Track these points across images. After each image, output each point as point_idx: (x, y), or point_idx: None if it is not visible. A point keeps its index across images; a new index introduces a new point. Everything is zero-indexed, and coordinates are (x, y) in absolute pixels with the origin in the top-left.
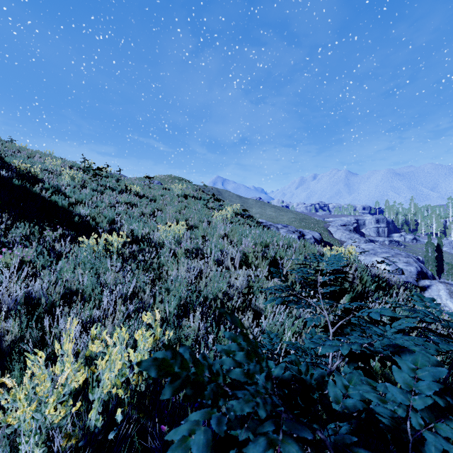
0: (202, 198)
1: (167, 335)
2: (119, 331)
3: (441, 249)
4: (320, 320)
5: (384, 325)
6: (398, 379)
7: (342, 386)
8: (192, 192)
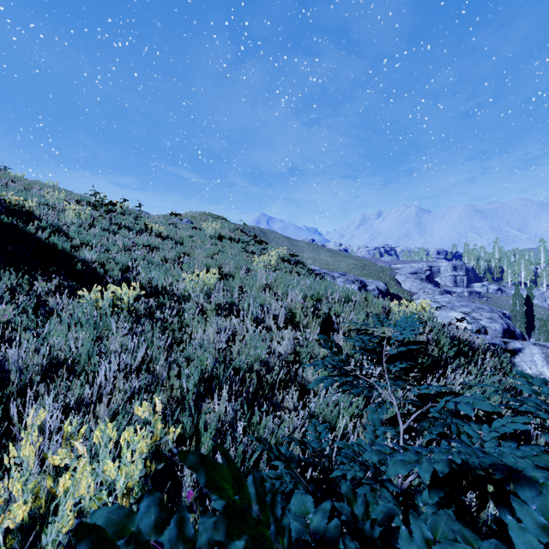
0: (241, 240)
1: (172, 431)
2: (104, 426)
3: (531, 302)
4: (387, 411)
5: (479, 422)
6: (519, 547)
7: (422, 541)
8: (229, 232)
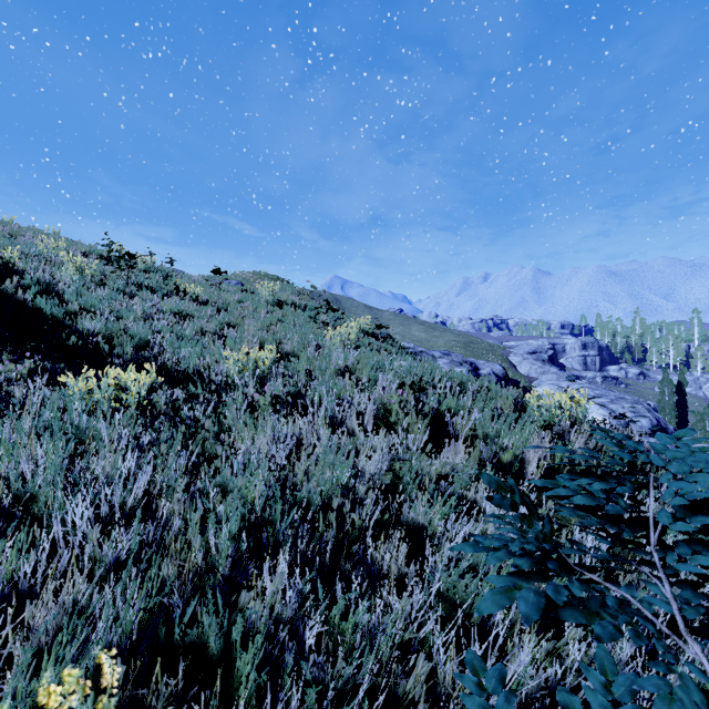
0: (308, 307)
1: None
2: None
3: (684, 390)
4: (703, 698)
5: None
6: None
7: None
8: (292, 297)
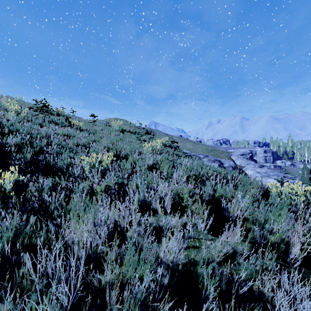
0: (137, 133)
1: None
2: None
3: None
4: None
5: None
6: None
7: None
8: (129, 128)
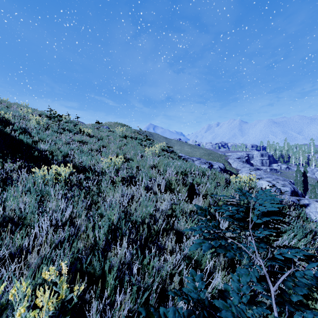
0: (138, 138)
1: (76, 288)
2: (19, 285)
3: (306, 175)
4: (258, 274)
5: None
6: None
7: None
8: (131, 133)
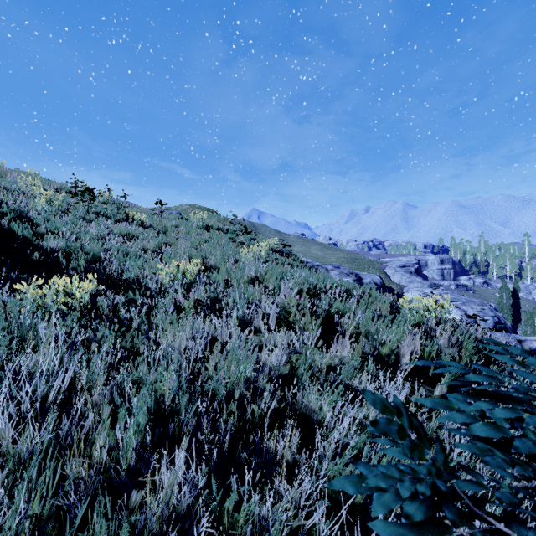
0: (230, 231)
1: None
2: None
3: (518, 295)
4: None
5: None
6: None
7: None
8: (217, 223)
